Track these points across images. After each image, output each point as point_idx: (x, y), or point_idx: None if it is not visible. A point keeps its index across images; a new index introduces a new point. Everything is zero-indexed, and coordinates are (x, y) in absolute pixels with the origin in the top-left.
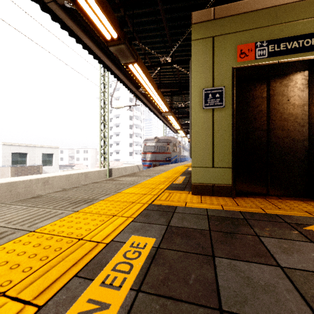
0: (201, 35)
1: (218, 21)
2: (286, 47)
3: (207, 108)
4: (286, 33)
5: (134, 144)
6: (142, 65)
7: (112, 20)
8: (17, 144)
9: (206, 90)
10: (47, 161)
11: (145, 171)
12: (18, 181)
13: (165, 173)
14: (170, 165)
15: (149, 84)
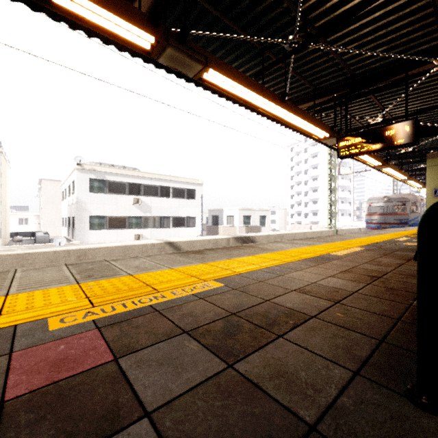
0: (432, 164)
1: None
2: None
3: (435, 197)
4: None
5: (339, 201)
6: (391, 167)
7: (382, 163)
8: (246, 209)
9: (435, 189)
10: (262, 222)
11: (384, 230)
12: (295, 233)
13: (406, 231)
14: (408, 228)
15: (393, 171)
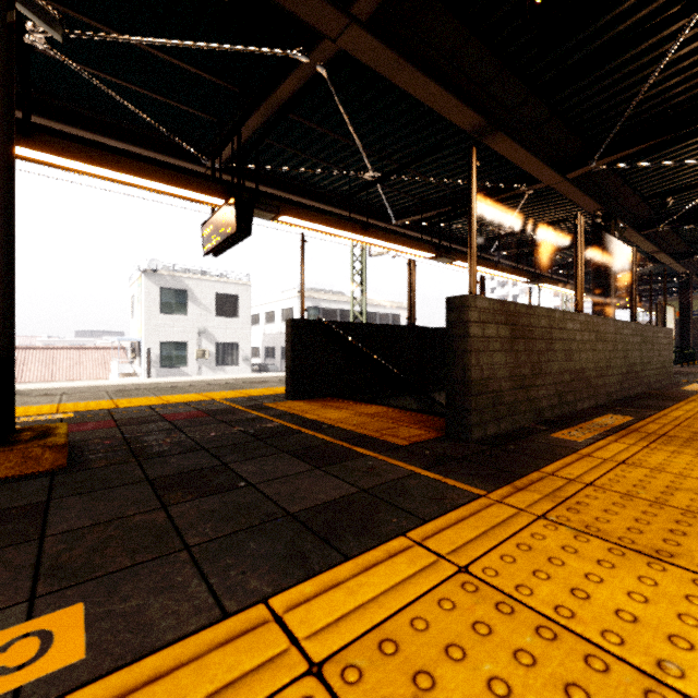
0: None
1: (668, 303)
2: (695, 314)
3: None
4: (695, 309)
5: None
6: None
7: None
8: None
9: None
10: None
11: None
12: None
13: None
14: None
15: None
